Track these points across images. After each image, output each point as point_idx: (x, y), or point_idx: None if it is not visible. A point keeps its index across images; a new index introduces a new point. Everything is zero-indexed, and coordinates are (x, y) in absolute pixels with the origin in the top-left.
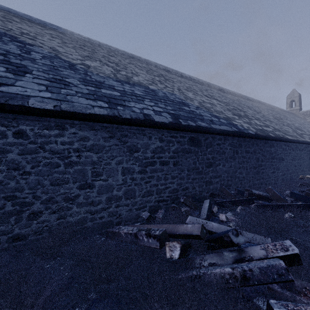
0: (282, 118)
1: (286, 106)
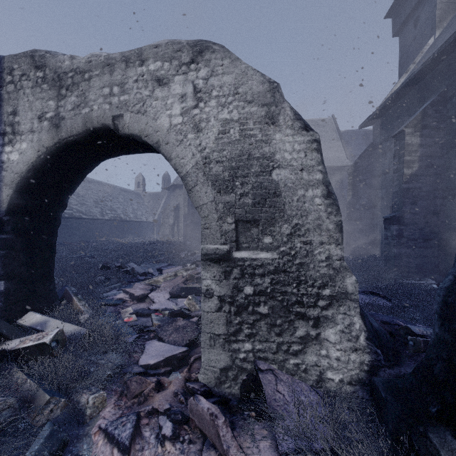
0: (106, 201)
1: (135, 186)
